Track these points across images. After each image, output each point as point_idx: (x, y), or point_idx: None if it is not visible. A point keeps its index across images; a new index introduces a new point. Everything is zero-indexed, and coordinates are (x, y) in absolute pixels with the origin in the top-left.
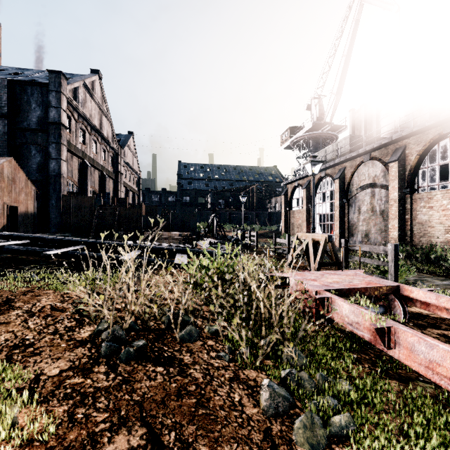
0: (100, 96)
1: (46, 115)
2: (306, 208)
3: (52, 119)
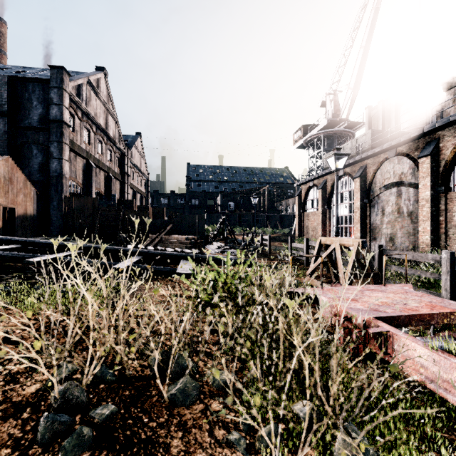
0: (106, 95)
1: (48, 113)
2: (322, 210)
3: (54, 116)
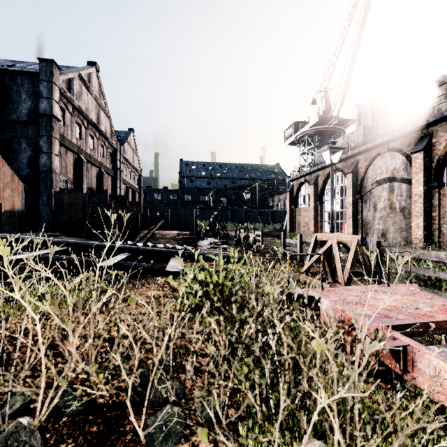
0: (98, 90)
1: (37, 107)
2: (313, 205)
3: (43, 110)
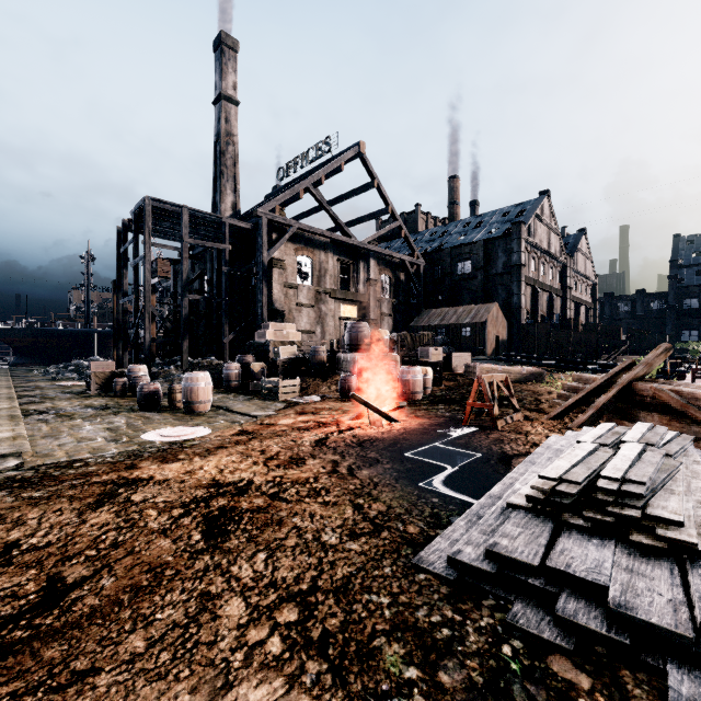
0: (548, 214)
1: (509, 260)
2: None
3: (514, 262)
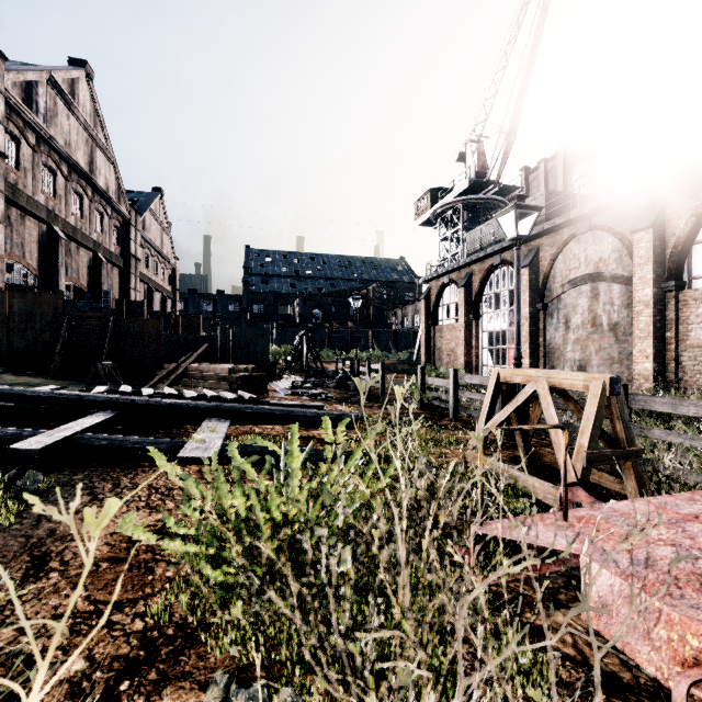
0: (91, 112)
1: None
2: (465, 321)
3: None
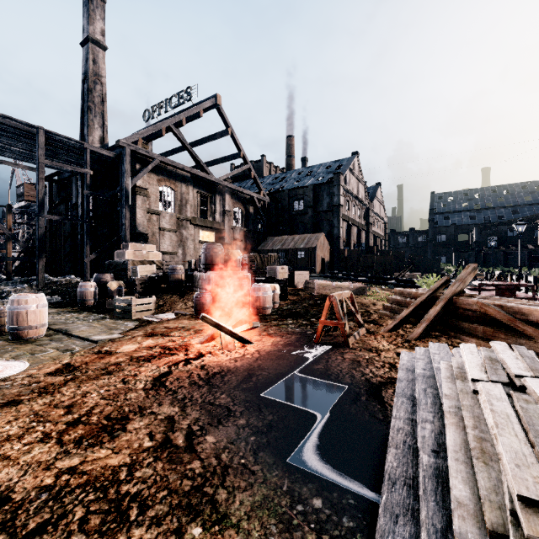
0: (357, 169)
1: (331, 201)
2: None
3: (335, 203)
